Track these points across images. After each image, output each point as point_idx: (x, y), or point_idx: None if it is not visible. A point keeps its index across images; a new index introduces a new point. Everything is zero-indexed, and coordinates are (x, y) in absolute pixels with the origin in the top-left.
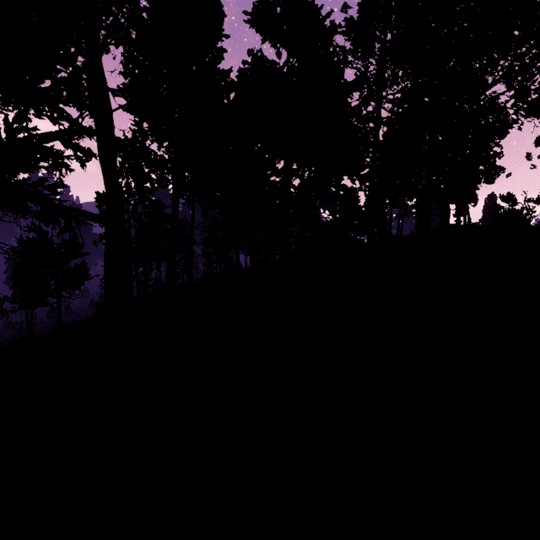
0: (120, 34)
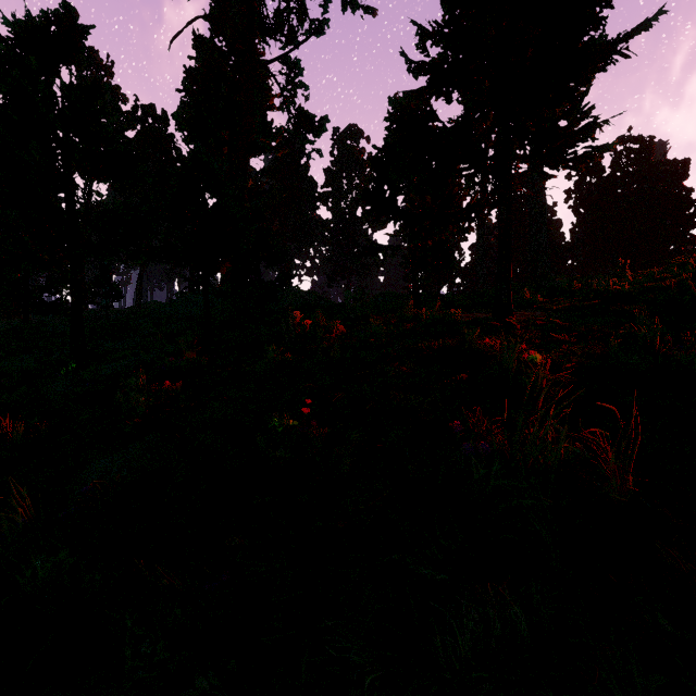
0: None
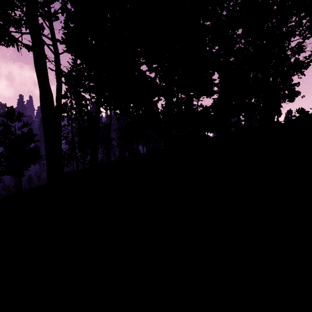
0: None
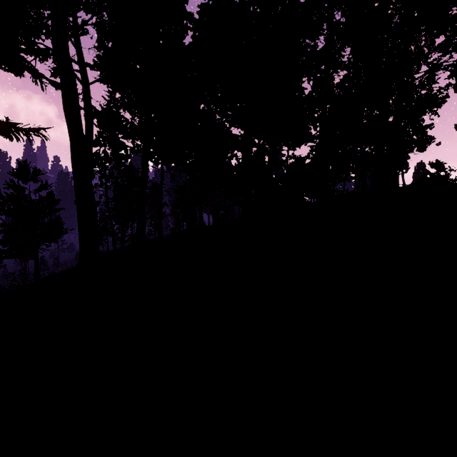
0: (89, 1)
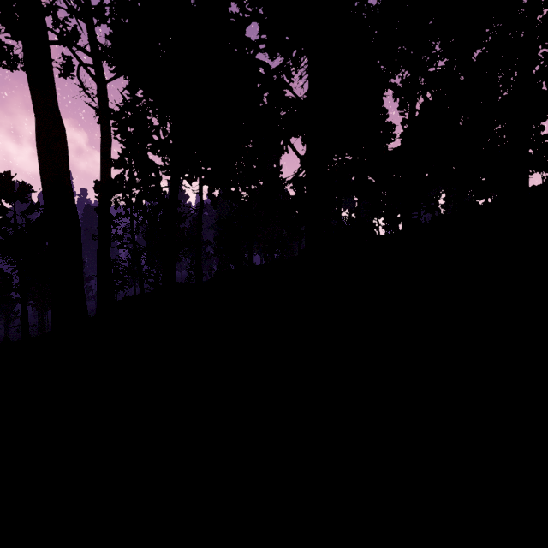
0: None
